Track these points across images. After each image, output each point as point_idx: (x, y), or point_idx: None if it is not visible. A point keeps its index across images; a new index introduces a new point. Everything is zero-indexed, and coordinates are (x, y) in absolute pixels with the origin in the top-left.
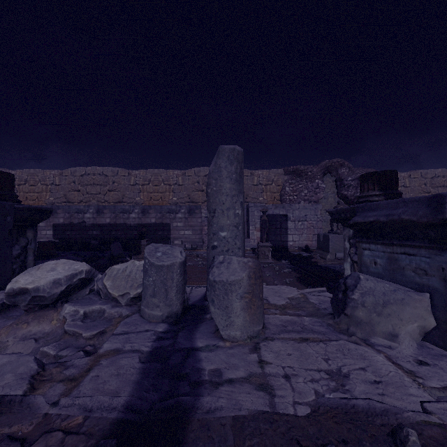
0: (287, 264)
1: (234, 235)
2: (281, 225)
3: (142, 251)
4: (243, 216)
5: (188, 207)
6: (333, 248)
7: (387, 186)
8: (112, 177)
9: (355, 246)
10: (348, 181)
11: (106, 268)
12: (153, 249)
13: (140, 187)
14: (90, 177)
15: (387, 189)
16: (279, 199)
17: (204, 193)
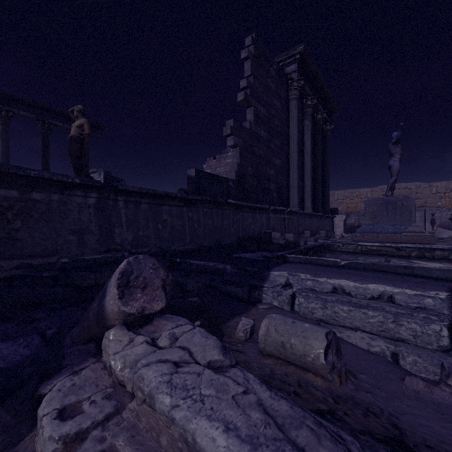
0: None
1: None
2: None
3: None
4: None
5: None
6: None
7: None
8: None
9: None
10: None
11: None
12: None
13: (341, 201)
14: None
15: None
16: None
17: None
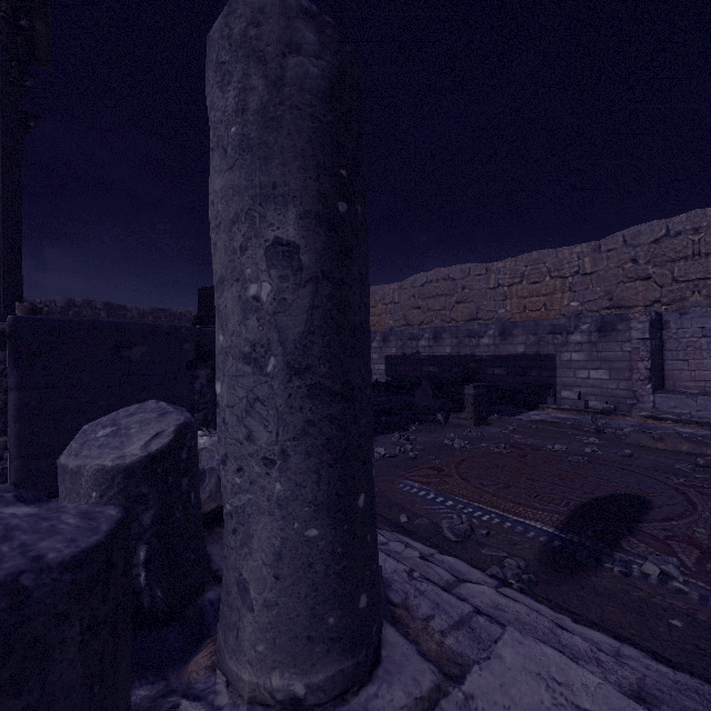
0: None
1: (243, 395)
2: None
3: (466, 407)
4: (312, 309)
5: (597, 318)
6: None
7: None
8: (460, 280)
9: None
10: None
11: (391, 429)
12: (119, 416)
13: (505, 290)
14: (432, 285)
15: None
16: None
17: (650, 282)
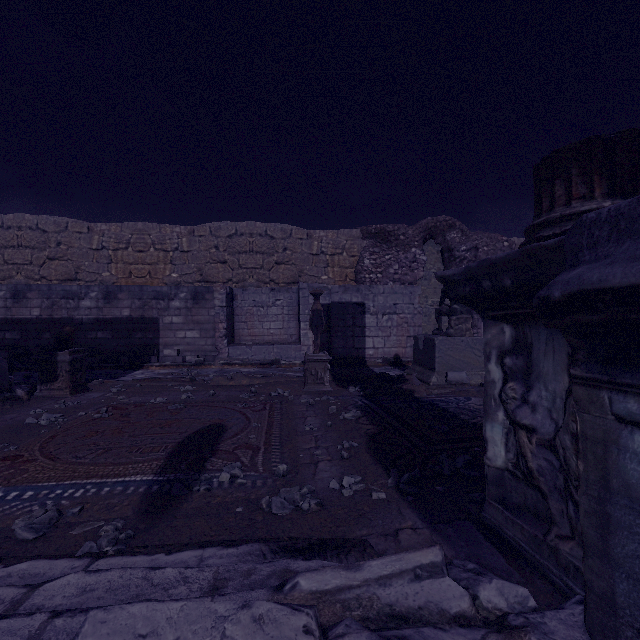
0: (357, 395)
1: None
2: (355, 320)
3: (60, 375)
4: None
5: (192, 288)
6: (442, 362)
7: (636, 180)
8: (55, 233)
9: (523, 377)
10: (461, 251)
11: None
12: None
13: (111, 254)
14: (11, 232)
15: (636, 191)
16: (353, 278)
17: (227, 266)
